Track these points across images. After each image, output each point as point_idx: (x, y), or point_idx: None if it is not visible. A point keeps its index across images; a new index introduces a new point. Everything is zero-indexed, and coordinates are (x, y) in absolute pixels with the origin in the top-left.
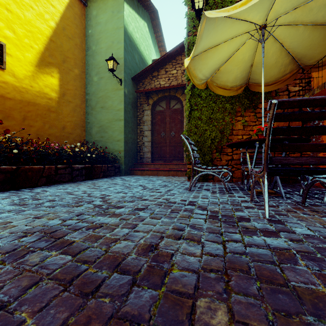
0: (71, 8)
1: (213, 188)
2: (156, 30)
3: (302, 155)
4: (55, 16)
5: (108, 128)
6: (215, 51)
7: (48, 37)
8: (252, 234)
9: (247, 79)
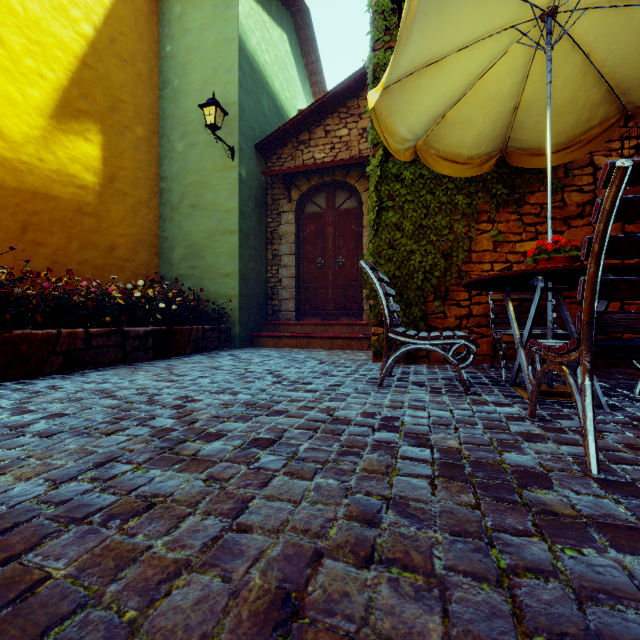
0: None
1: (432, 379)
2: (306, 49)
3: (625, 306)
4: (93, 12)
5: (205, 248)
6: (438, 72)
7: (78, 58)
8: (579, 540)
9: (504, 141)
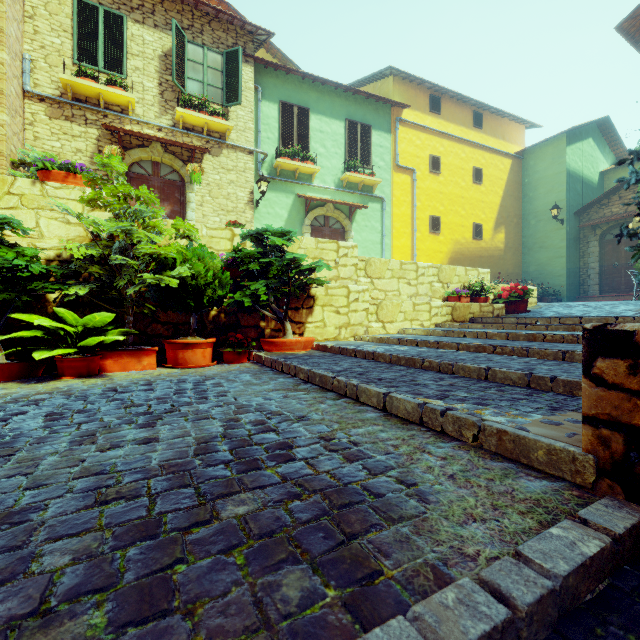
0: (512, 170)
1: None
2: (606, 132)
3: None
4: (502, 186)
5: (547, 265)
6: None
7: (499, 205)
8: None
9: None
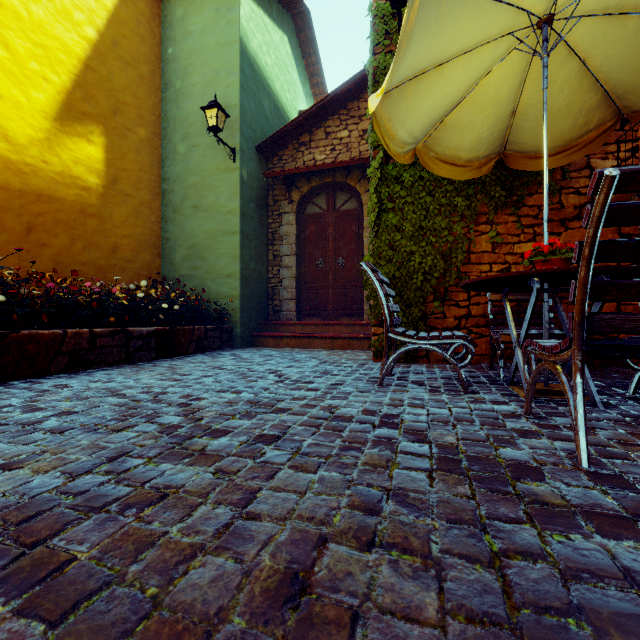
0: (131, 1)
1: (431, 378)
2: (307, 51)
3: (621, 307)
4: (96, 16)
5: (207, 249)
6: (437, 77)
7: (82, 61)
8: (567, 527)
9: (502, 144)
